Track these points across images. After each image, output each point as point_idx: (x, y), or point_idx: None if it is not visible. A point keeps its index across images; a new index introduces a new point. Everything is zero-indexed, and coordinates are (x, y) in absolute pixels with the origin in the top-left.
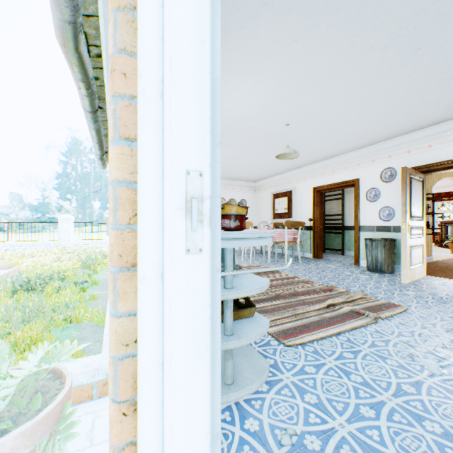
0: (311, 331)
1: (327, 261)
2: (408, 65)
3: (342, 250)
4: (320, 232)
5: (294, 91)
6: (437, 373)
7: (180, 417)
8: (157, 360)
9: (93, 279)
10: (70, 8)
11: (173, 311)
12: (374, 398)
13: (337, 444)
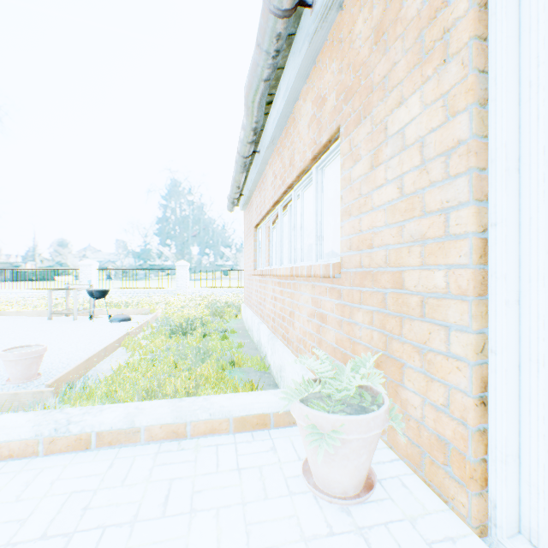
0: None
1: None
2: None
3: None
4: None
5: None
6: None
7: None
8: (514, 362)
9: (229, 327)
10: (270, 69)
11: (544, 324)
12: None
13: None
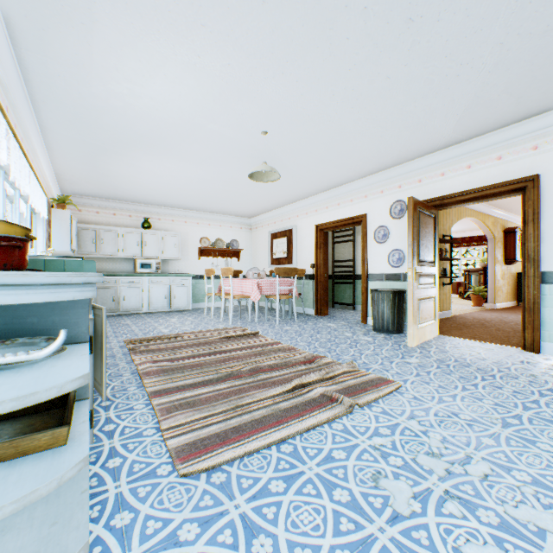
0: (241, 439)
1: (331, 319)
2: (401, 47)
3: (354, 304)
4: (325, 282)
5: (257, 76)
6: (405, 513)
7: None
8: None
9: None
10: None
11: None
12: None
13: None
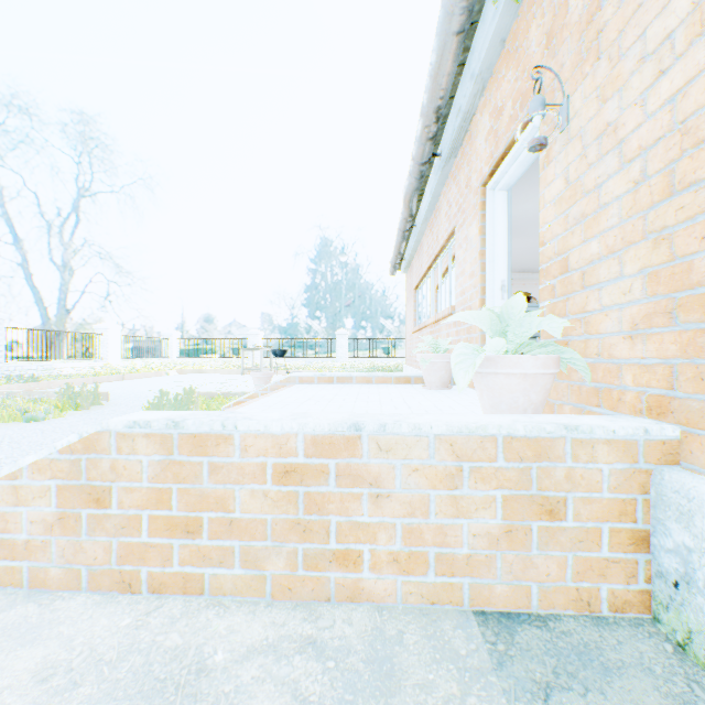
0: None
1: None
2: None
3: None
4: None
5: None
6: None
7: None
8: None
9: None
10: (418, 185)
11: None
12: None
13: None
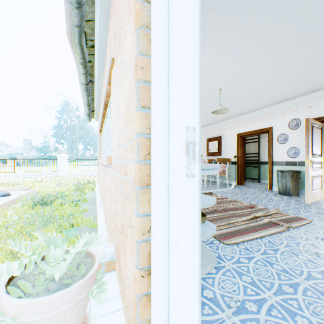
0: (242, 235)
1: (247, 187)
2: (311, 45)
3: (259, 179)
4: (243, 166)
5: (227, 66)
6: None
7: (183, 276)
8: (165, 242)
9: (83, 197)
10: (78, 17)
11: (178, 211)
12: (291, 280)
13: (268, 308)
